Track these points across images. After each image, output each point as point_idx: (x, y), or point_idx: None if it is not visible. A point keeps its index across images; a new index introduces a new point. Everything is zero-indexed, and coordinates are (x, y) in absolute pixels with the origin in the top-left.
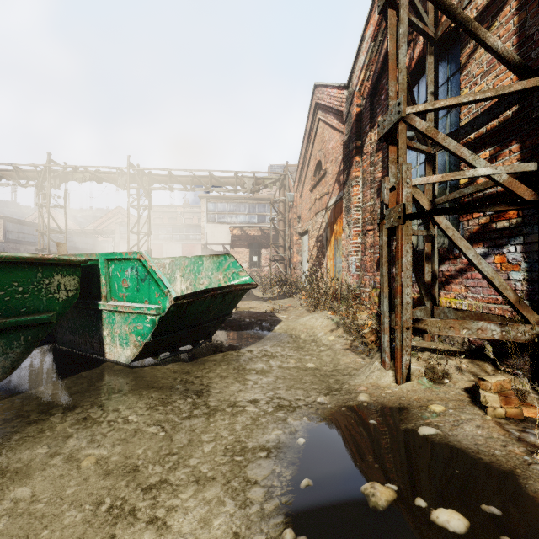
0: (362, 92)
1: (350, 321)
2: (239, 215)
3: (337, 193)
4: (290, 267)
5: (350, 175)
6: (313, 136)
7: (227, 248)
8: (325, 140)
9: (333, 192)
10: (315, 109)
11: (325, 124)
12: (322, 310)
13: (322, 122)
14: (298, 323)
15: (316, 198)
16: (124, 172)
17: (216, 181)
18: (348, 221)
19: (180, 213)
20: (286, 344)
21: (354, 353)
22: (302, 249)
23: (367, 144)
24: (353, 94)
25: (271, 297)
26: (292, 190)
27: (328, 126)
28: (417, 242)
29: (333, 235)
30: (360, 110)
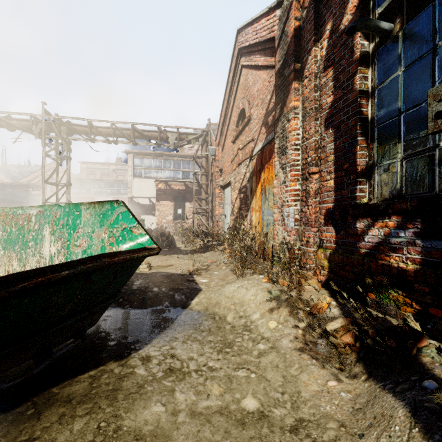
0: (302, 0)
1: (296, 296)
2: (165, 170)
3: (264, 137)
4: (212, 219)
5: (286, 107)
6: (236, 86)
7: (153, 201)
8: (249, 85)
9: (260, 137)
10: (238, 57)
11: (249, 69)
12: (252, 274)
13: (246, 68)
14: (223, 295)
15: (239, 147)
16: (38, 119)
17: (139, 134)
18: (282, 164)
19: (113, 170)
20: (206, 334)
21: (317, 361)
22: (224, 202)
23: (310, 63)
24: (289, 7)
25: (193, 250)
26: (214, 145)
27: (252, 70)
28: (401, 184)
29: (260, 184)
30: (300, 25)
